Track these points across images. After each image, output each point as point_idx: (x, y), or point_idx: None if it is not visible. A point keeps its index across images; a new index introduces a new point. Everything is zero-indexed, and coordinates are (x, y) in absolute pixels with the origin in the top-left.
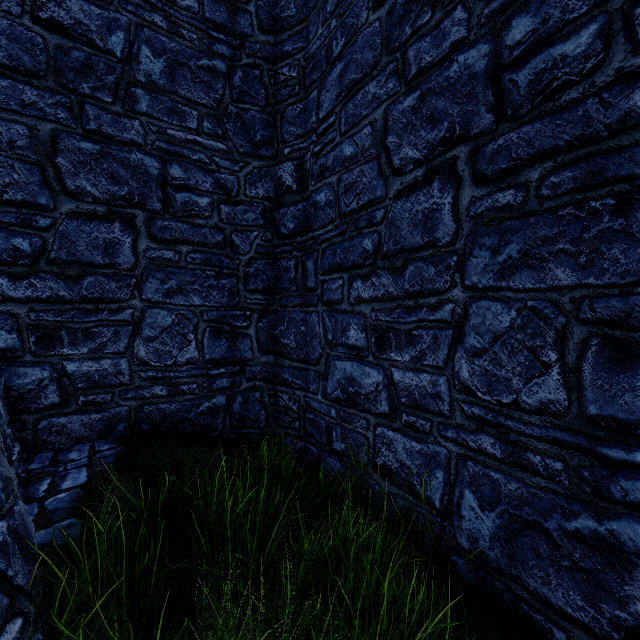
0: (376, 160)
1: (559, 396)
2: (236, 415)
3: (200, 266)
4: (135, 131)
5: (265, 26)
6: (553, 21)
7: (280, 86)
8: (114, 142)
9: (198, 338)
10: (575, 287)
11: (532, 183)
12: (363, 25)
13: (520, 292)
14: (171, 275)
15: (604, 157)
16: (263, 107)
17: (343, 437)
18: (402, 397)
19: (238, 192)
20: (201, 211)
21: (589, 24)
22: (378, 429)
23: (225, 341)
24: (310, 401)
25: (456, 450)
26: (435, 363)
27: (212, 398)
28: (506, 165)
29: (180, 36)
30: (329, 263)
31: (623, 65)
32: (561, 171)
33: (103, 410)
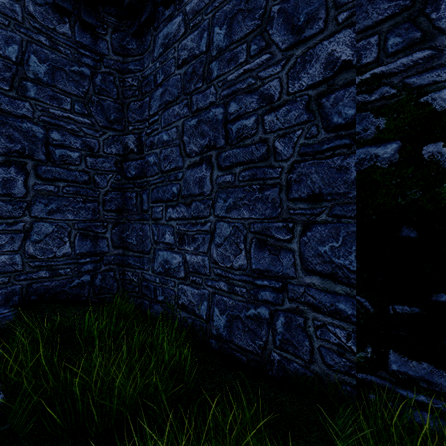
0: (179, 147)
1: (245, 262)
2: (97, 287)
3: (72, 195)
4: (26, 109)
5: (117, 50)
6: (243, 109)
7: (126, 88)
8: (10, 115)
9: (71, 240)
10: (249, 218)
11: (237, 174)
12: (172, 73)
13: (233, 219)
14: (52, 201)
15: (257, 169)
16: (115, 99)
17: (163, 293)
18: (190, 268)
19: (99, 150)
20: (73, 161)
21: (253, 116)
22: (180, 286)
23: (90, 241)
24: (145, 275)
25: (211, 290)
26: (204, 250)
27: (81, 277)
28: (229, 164)
29: (58, 51)
30: (155, 197)
31: (261, 136)
32: (245, 171)
33: (2, 288)
